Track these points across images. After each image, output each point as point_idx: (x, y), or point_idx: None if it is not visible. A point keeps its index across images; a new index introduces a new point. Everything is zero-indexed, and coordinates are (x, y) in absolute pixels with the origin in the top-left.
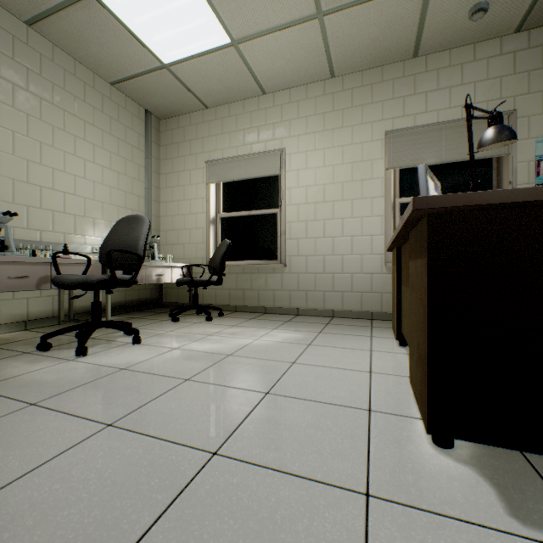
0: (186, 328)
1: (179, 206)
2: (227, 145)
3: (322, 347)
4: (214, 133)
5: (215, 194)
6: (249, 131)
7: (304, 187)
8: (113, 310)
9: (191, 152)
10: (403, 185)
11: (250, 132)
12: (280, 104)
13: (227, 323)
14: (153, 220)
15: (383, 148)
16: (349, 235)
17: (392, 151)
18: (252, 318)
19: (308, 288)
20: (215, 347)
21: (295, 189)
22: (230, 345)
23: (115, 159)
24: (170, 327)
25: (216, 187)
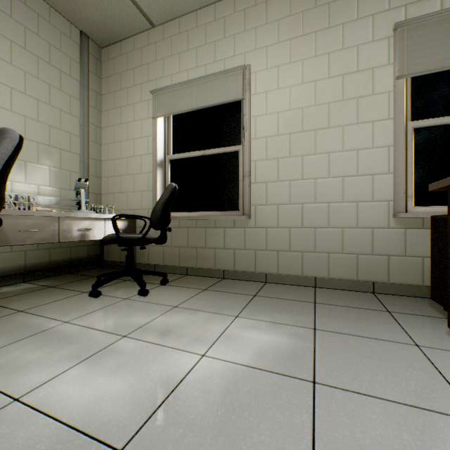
0: (98, 314)
1: (122, 148)
2: (177, 69)
3: (350, 398)
4: (161, 57)
5: (163, 132)
6: (203, 48)
7: (274, 114)
8: (28, 274)
9: (135, 82)
10: (416, 103)
11: (205, 50)
12: (242, 9)
13: (167, 300)
14: (91, 164)
15: (391, 49)
16: (339, 175)
17: (406, 51)
18: (205, 288)
19: (280, 246)
20: (108, 394)
21: (262, 117)
22: (143, 384)
23: (33, 83)
24: (78, 309)
25: (165, 123)
